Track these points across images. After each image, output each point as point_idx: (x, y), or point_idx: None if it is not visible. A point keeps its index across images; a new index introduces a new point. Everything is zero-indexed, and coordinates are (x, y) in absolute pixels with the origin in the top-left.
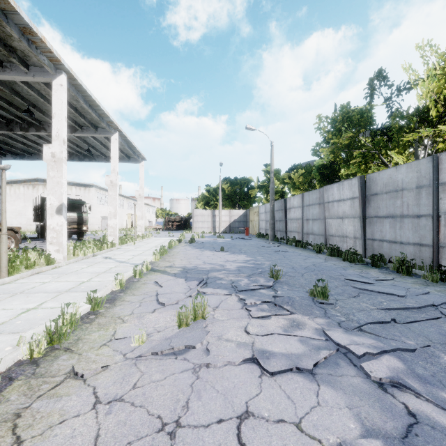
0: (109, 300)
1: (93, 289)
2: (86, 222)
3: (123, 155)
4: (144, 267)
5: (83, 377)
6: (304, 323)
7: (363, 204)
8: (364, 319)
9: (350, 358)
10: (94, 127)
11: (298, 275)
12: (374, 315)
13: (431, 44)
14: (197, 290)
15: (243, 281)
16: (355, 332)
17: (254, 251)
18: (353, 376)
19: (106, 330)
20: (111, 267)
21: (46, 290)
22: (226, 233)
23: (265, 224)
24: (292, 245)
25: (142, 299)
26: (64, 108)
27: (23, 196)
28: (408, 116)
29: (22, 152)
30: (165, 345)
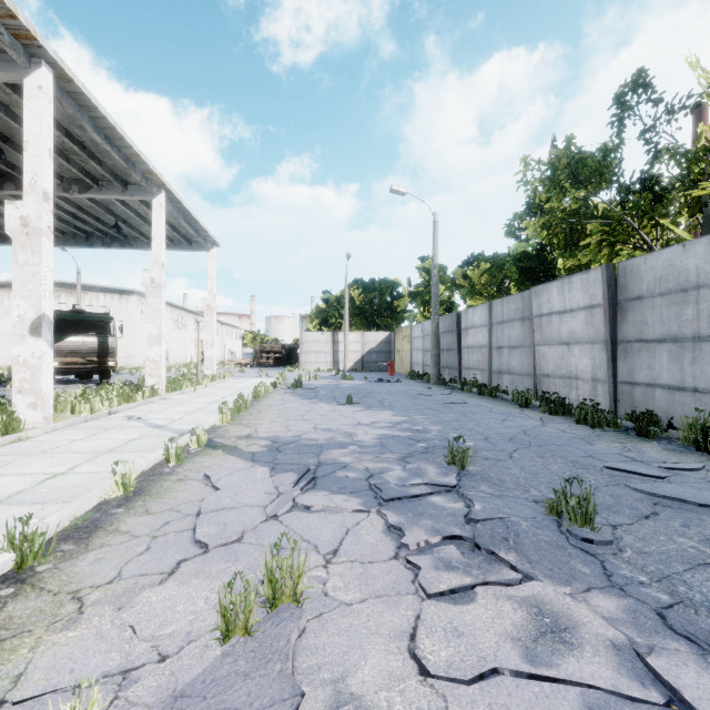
0: (80, 531)
1: (61, 496)
2: (114, 353)
3: (179, 236)
4: (193, 439)
5: None
6: (572, 617)
7: (612, 317)
8: None
9: None
10: (121, 183)
11: (503, 457)
12: None
13: None
14: (292, 500)
15: (393, 473)
16: None
17: (407, 405)
18: None
19: (6, 657)
20: (132, 438)
21: None
22: (356, 372)
23: (422, 355)
24: (472, 393)
25: (161, 526)
26: (47, 132)
27: None
28: (699, 151)
29: (2, 230)
30: None
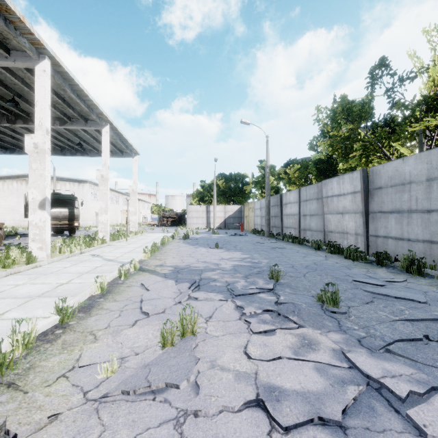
0: (84, 308)
1: (69, 293)
2: (78, 218)
3: (116, 149)
4: (132, 266)
5: (16, 437)
6: (317, 340)
7: (365, 199)
8: (389, 335)
9: (387, 398)
10: (84, 120)
11: (300, 275)
12: (400, 329)
13: (437, 29)
14: (188, 295)
15: (240, 283)
16: (384, 355)
17: (250, 248)
18: (400, 432)
19: (70, 353)
20: (97, 266)
21: (15, 295)
22: (220, 229)
23: (260, 219)
24: (288, 242)
25: (123, 306)
26: (48, 95)
27: (16, 191)
28: (414, 105)
29: (12, 146)
30: (140, 379)
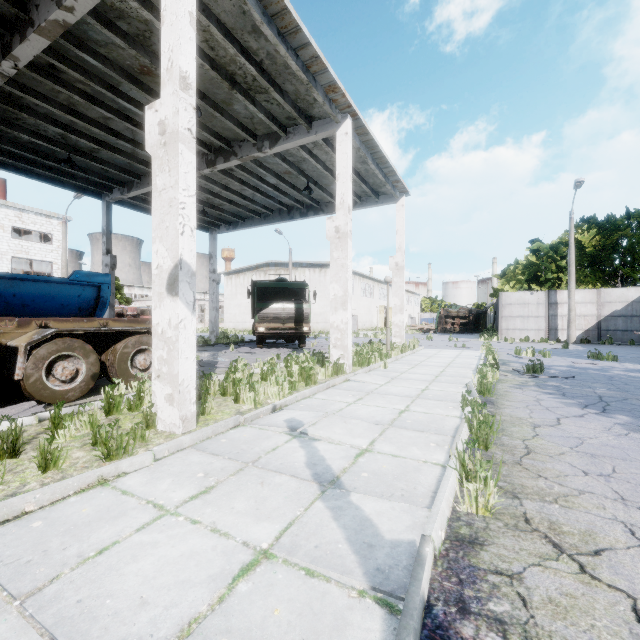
0: None
1: None
2: (308, 319)
3: (366, 187)
4: None
5: None
6: None
7: None
8: None
9: None
10: (304, 120)
11: None
12: None
13: None
14: None
15: None
16: None
17: None
18: None
19: None
20: (255, 545)
21: None
22: (588, 344)
23: None
24: None
25: None
26: None
27: None
28: None
29: (233, 217)
30: None
